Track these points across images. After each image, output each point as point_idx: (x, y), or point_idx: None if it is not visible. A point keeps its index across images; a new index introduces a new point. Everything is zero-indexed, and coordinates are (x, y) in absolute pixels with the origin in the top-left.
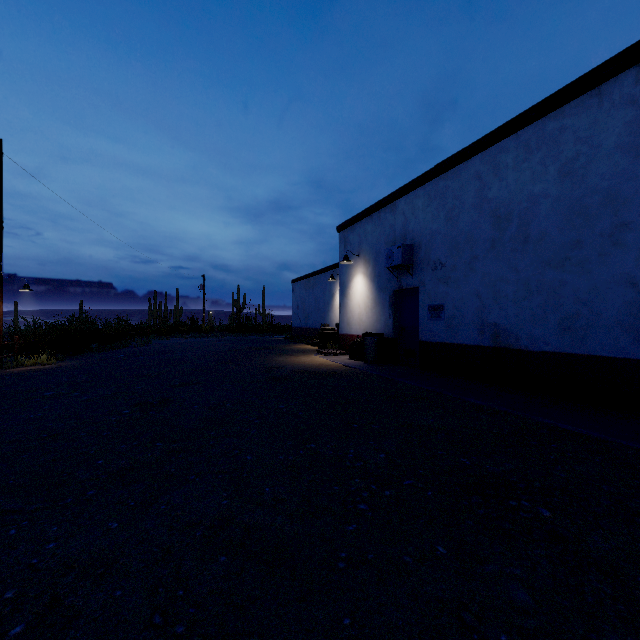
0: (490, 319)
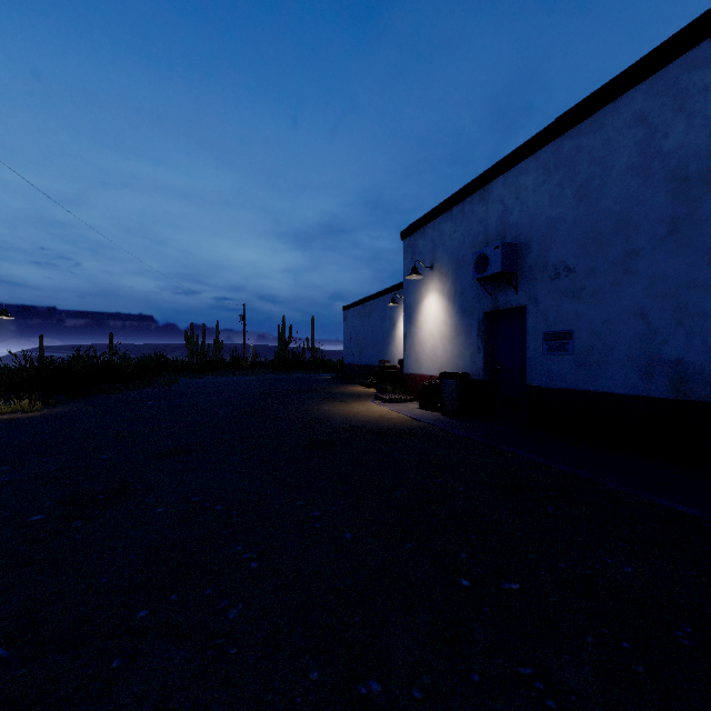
0: (667, 353)
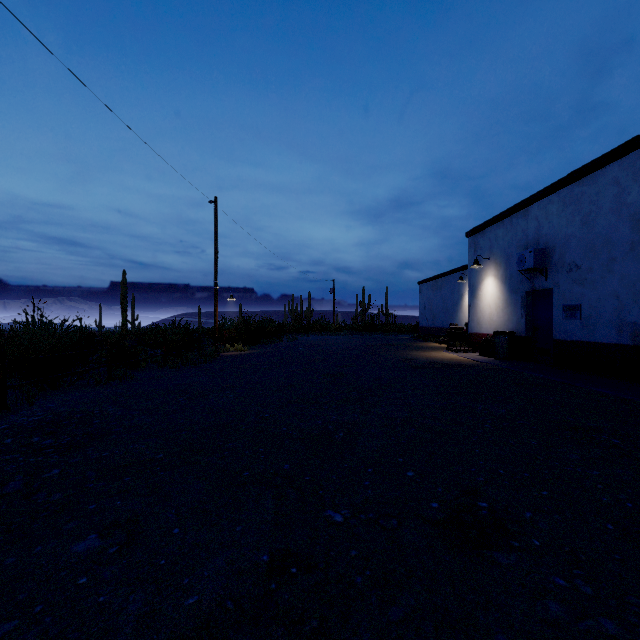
0: (629, 318)
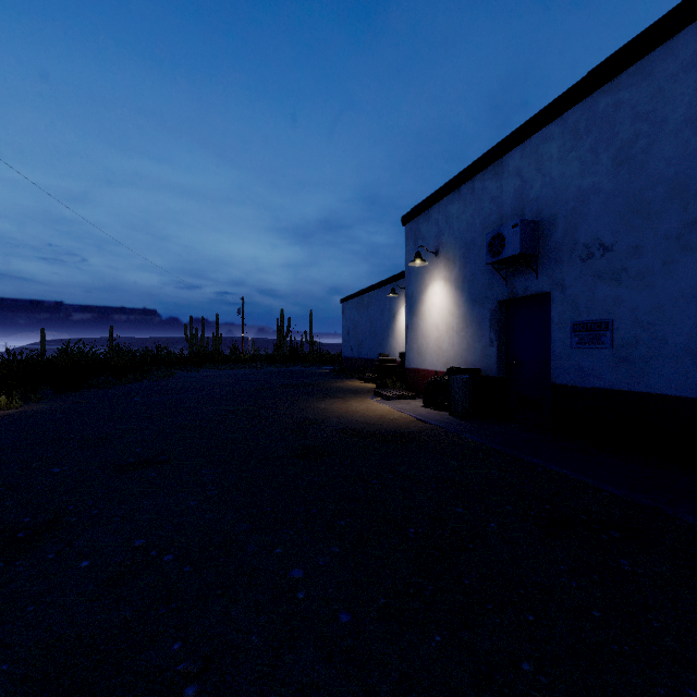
0: None
